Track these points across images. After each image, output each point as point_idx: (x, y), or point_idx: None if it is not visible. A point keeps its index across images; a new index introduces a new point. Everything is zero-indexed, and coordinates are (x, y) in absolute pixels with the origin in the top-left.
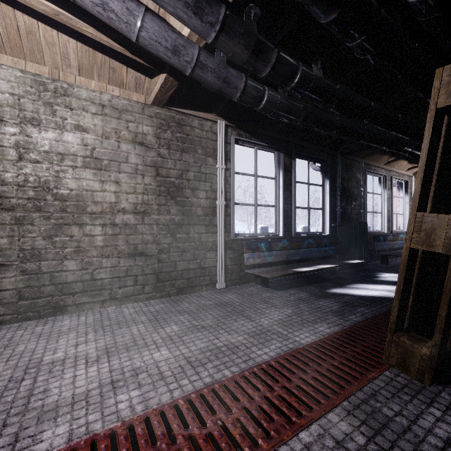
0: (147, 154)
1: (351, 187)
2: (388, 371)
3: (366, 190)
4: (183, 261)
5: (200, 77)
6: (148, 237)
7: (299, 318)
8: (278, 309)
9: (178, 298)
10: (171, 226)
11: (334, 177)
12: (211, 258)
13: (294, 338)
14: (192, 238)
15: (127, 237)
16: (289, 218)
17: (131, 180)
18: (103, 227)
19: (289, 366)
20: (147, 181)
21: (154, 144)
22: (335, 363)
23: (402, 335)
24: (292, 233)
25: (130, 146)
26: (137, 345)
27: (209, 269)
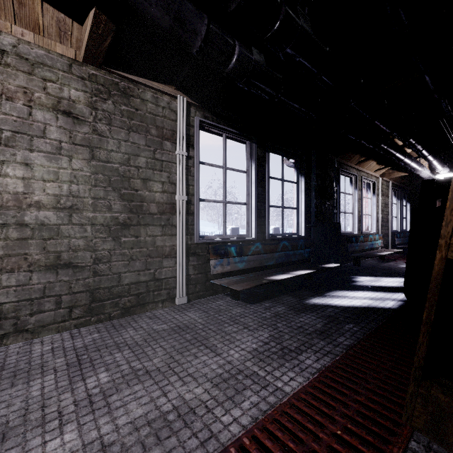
0: (77, 129)
1: (325, 186)
2: (414, 440)
3: (339, 190)
4: (131, 273)
5: (139, 4)
6: (78, 242)
7: (278, 346)
8: (252, 333)
9: (122, 322)
10: (113, 227)
11: (309, 174)
12: (169, 267)
13: (276, 383)
14: (142, 242)
15: (44, 242)
16: (262, 218)
17: (51, 163)
18: (3, 229)
19: (273, 446)
20: (77, 165)
21: (88, 115)
22: (337, 430)
23: (430, 384)
24: (265, 235)
25: (49, 115)
26: (25, 424)
27: (166, 281)
